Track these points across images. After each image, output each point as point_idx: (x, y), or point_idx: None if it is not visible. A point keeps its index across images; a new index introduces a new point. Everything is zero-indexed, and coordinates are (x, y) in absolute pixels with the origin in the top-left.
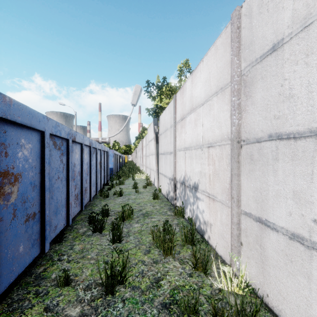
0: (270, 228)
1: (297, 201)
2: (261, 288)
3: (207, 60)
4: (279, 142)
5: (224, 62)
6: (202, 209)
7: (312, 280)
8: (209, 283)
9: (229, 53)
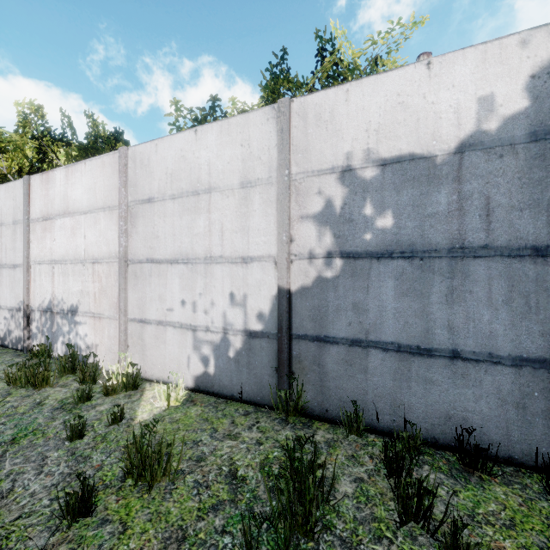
0: (147, 323)
1: (161, 301)
2: (142, 370)
3: (92, 167)
4: (152, 265)
5: (113, 183)
6: (85, 334)
7: (166, 343)
8: (99, 386)
9: (117, 179)
